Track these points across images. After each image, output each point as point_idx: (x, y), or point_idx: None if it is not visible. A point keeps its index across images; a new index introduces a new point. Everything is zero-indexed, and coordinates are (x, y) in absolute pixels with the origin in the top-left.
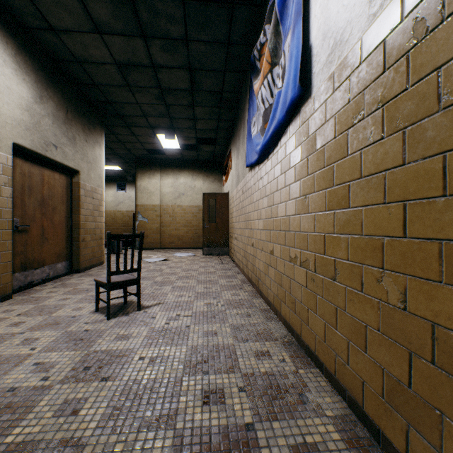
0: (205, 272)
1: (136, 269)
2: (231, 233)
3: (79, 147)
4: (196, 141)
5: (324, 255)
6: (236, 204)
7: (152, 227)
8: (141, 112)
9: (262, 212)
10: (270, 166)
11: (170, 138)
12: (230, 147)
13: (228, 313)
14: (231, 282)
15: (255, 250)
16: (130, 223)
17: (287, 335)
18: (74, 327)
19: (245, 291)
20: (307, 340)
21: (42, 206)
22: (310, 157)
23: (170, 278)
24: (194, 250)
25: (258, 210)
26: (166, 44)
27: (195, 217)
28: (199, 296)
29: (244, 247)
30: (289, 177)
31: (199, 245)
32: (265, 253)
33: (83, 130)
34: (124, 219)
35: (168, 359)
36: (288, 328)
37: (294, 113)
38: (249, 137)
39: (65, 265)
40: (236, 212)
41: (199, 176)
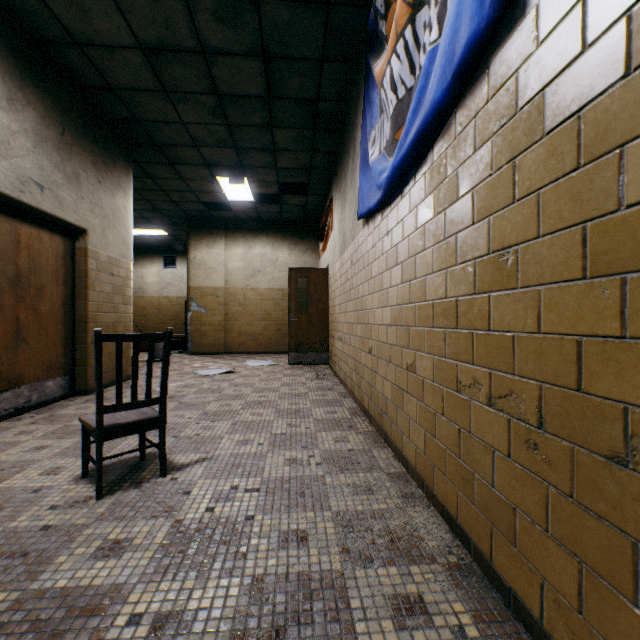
0: (290, 395)
1: (158, 399)
2: (333, 331)
3: (86, 191)
4: (278, 188)
5: (577, 390)
6: (340, 284)
7: (212, 321)
8: (190, 138)
9: (389, 294)
10: (408, 207)
11: (237, 182)
12: (330, 196)
13: (330, 485)
14: (334, 413)
15: (375, 360)
16: (182, 315)
17: (454, 547)
18: (26, 518)
19: (358, 433)
20: (512, 578)
21: (17, 285)
22: (522, 157)
23: (232, 405)
24: (275, 355)
25: (382, 291)
26: (222, 7)
27: (278, 306)
28: (278, 444)
29: (354, 354)
30: (457, 217)
31: (283, 348)
32: (397, 367)
33: (93, 164)
34: (174, 308)
35: (193, 624)
36: (453, 528)
37: (472, 78)
38: (364, 167)
39: (61, 383)
40: (340, 297)
41: (283, 244)
